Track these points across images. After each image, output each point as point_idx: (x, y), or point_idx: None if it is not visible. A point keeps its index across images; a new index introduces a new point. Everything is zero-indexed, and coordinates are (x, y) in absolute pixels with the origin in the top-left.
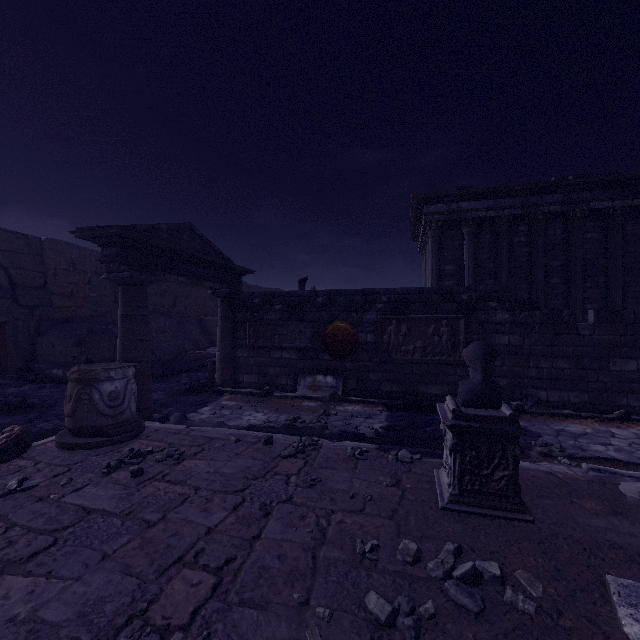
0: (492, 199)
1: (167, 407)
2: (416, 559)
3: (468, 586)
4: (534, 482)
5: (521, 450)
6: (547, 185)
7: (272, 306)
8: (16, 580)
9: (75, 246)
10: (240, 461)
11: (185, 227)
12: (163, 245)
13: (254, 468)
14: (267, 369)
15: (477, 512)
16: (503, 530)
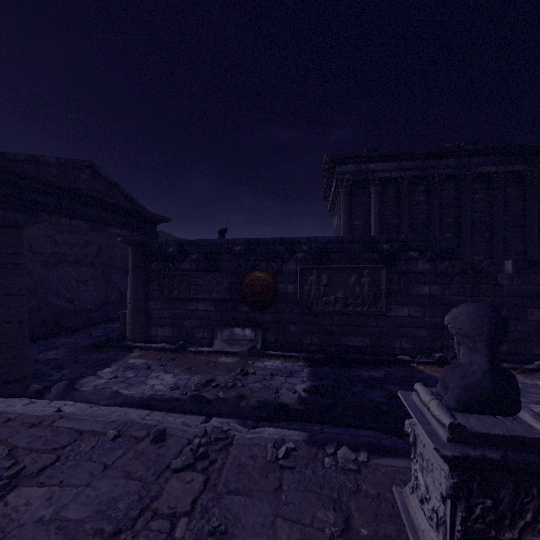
0: (396, 161)
1: (62, 369)
2: None
3: None
4: None
5: None
6: (443, 150)
7: (187, 255)
8: None
9: None
10: (105, 485)
11: (84, 165)
12: (44, 179)
13: (122, 502)
14: (182, 322)
15: None
16: None
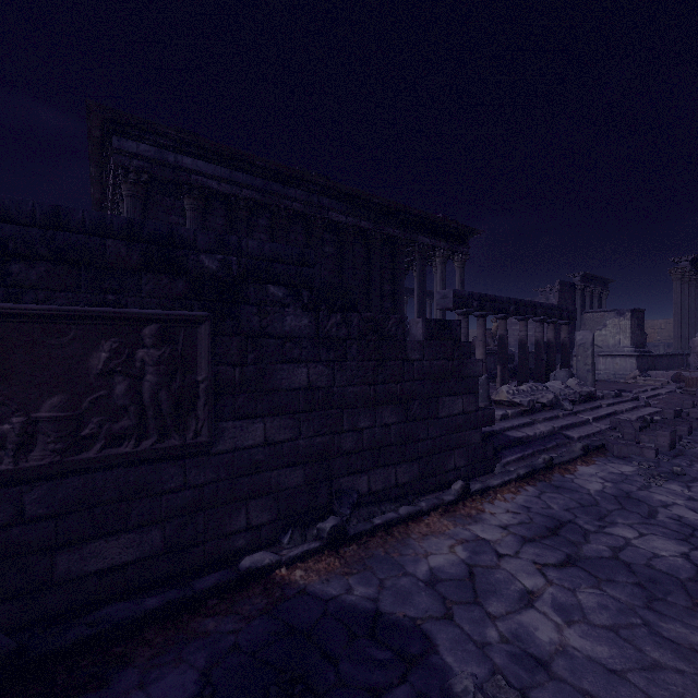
0: (227, 168)
1: None
2: None
3: None
4: None
5: None
6: (292, 173)
7: None
8: None
9: None
10: None
11: None
12: None
13: None
14: None
15: None
16: None
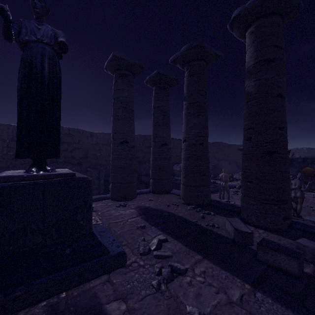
0: None
1: None
2: None
3: None
4: None
5: None
6: None
7: None
8: None
9: None
10: None
11: None
12: None
13: None
14: None
15: None
16: None
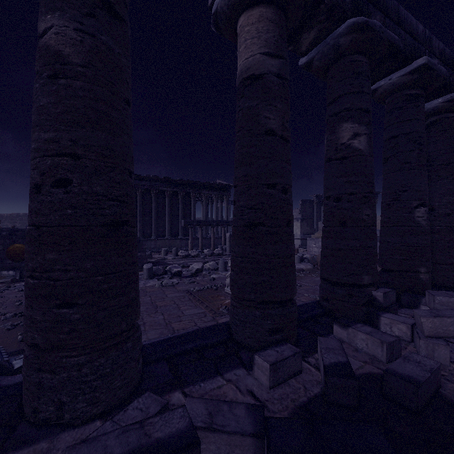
0: None
1: None
2: None
3: None
4: None
5: None
6: (142, 177)
7: None
8: None
9: None
10: None
11: None
12: None
13: None
14: None
15: None
16: None
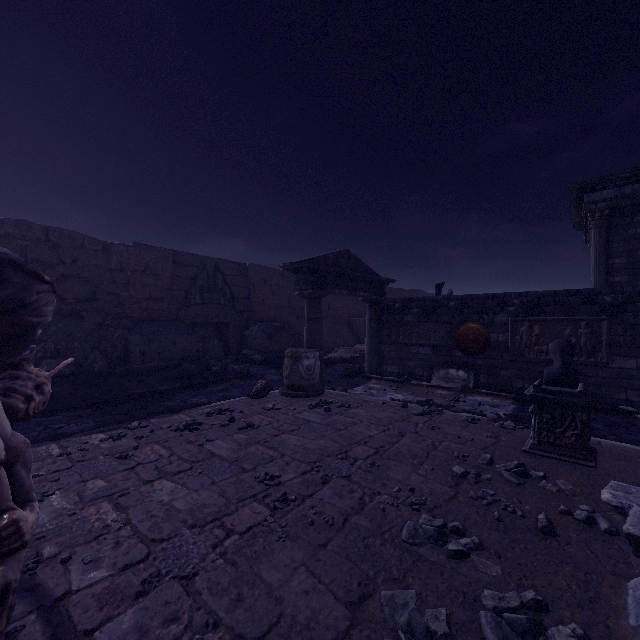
0: None
1: (331, 384)
2: (490, 463)
3: (518, 477)
4: (620, 453)
5: (587, 416)
6: None
7: (410, 310)
8: (291, 436)
9: (265, 267)
10: (386, 413)
11: (344, 253)
12: (331, 269)
13: (395, 417)
14: (406, 362)
15: (550, 456)
16: (565, 466)
